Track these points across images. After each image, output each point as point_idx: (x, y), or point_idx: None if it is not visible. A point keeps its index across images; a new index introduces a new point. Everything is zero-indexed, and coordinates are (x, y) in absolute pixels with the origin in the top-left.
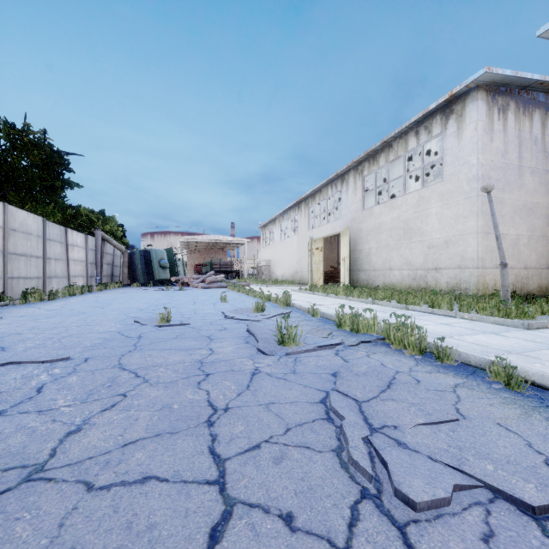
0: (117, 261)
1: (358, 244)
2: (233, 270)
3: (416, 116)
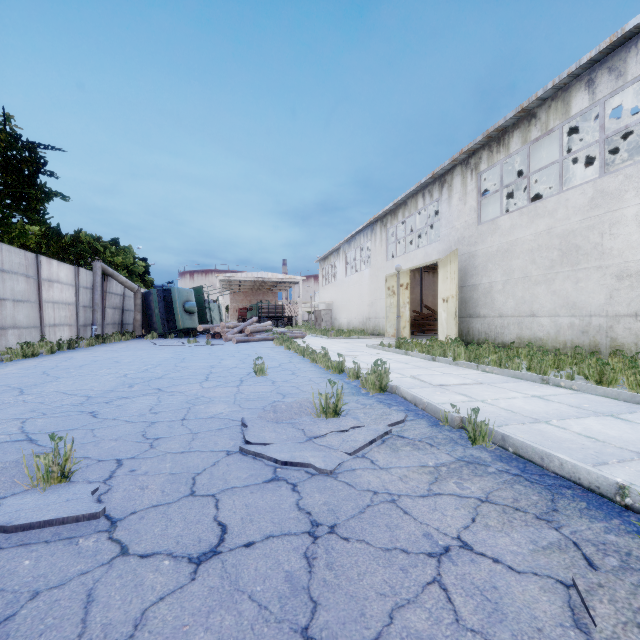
0: (130, 303)
1: (469, 276)
2: (285, 315)
3: (594, 49)
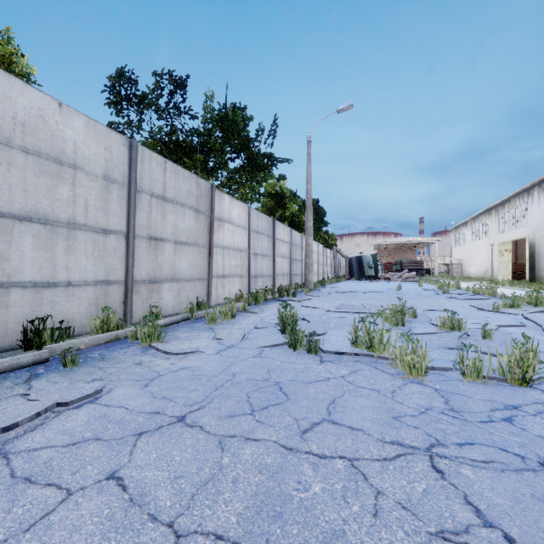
0: (339, 263)
1: (541, 247)
2: (423, 268)
3: None
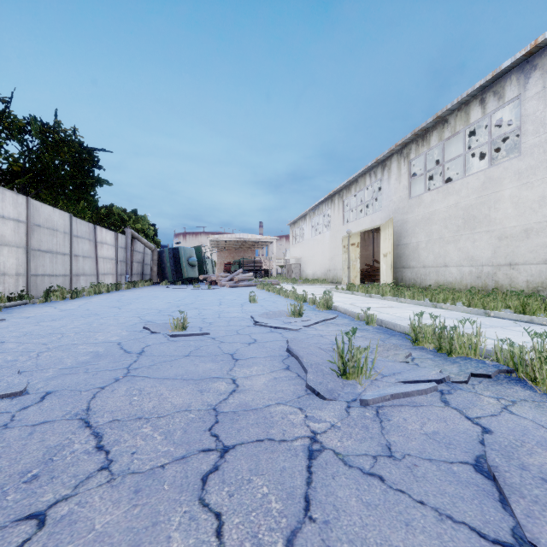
0: (147, 259)
1: (402, 237)
2: (262, 269)
3: (482, 79)
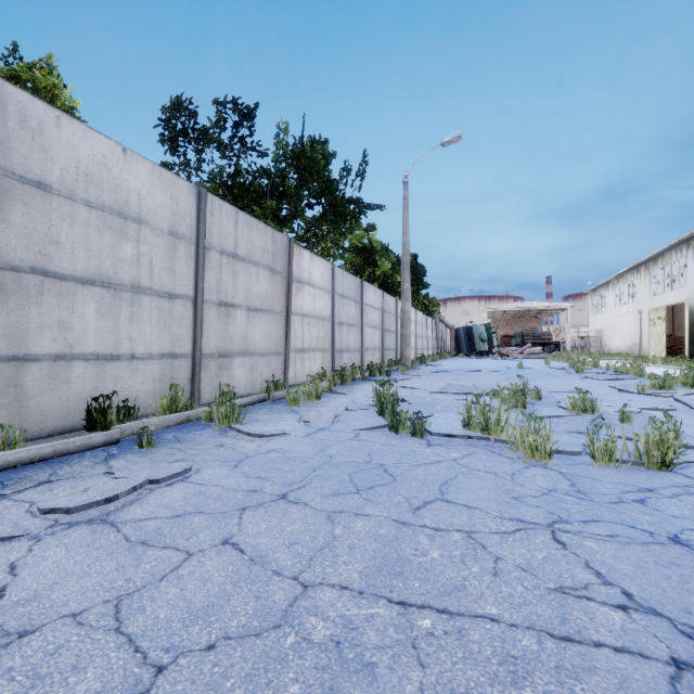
0: (442, 336)
1: None
2: (551, 342)
3: None
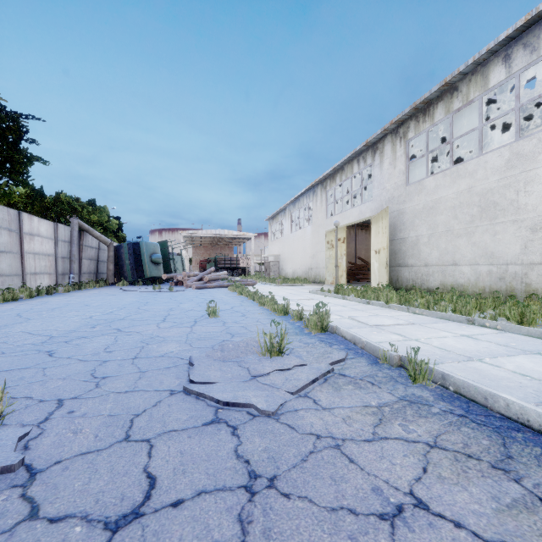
0: (104, 255)
1: (398, 231)
2: (239, 266)
3: (510, 27)
